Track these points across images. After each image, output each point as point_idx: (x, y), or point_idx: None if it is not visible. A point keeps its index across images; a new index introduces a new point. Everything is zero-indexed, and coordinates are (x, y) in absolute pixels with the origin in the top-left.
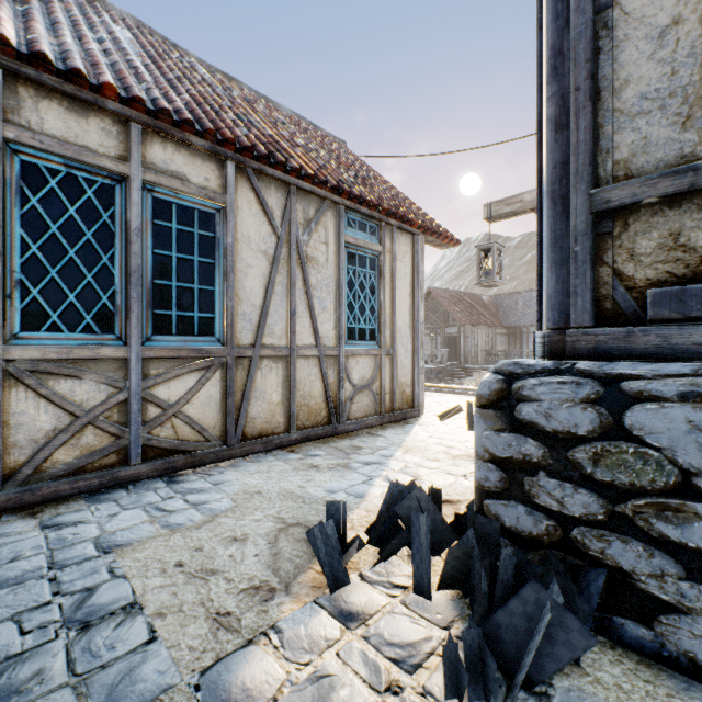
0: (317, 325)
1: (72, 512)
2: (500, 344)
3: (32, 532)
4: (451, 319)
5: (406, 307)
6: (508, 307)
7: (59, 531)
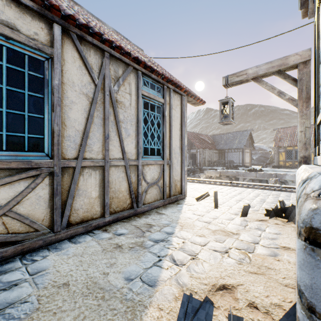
0: (124, 145)
1: None
2: (215, 157)
3: None
4: (193, 146)
5: (177, 136)
6: (218, 140)
7: None
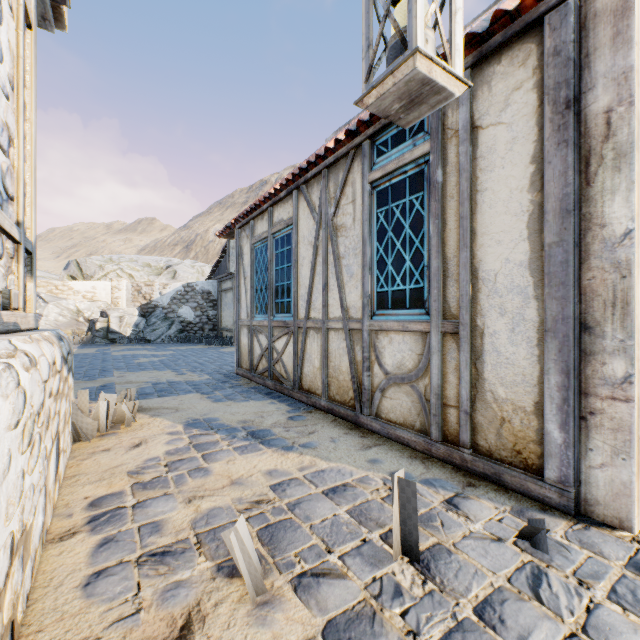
0: (342, 295)
1: (243, 386)
2: None
3: (230, 385)
4: None
5: (515, 221)
6: None
7: (226, 387)
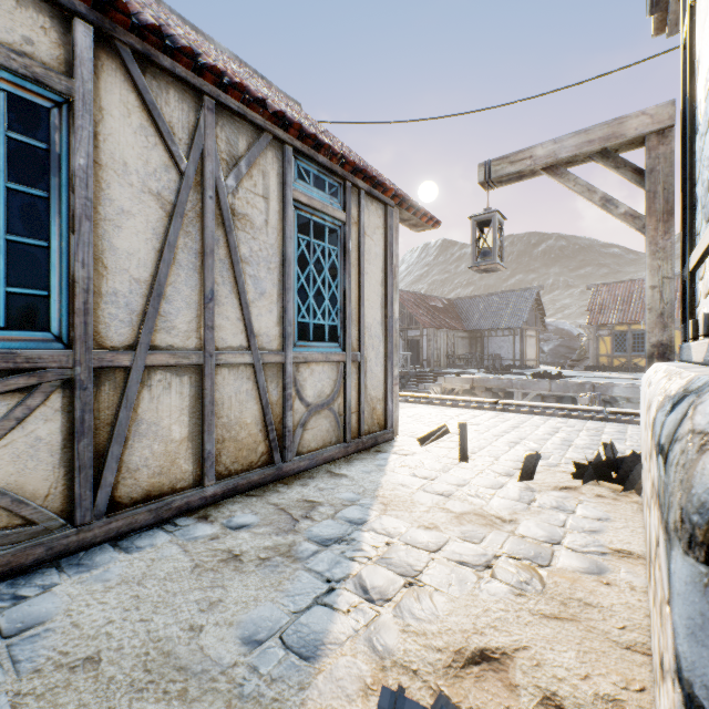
0: (250, 317)
1: None
2: (462, 348)
3: None
4: (414, 322)
5: (377, 299)
6: (469, 311)
7: None
